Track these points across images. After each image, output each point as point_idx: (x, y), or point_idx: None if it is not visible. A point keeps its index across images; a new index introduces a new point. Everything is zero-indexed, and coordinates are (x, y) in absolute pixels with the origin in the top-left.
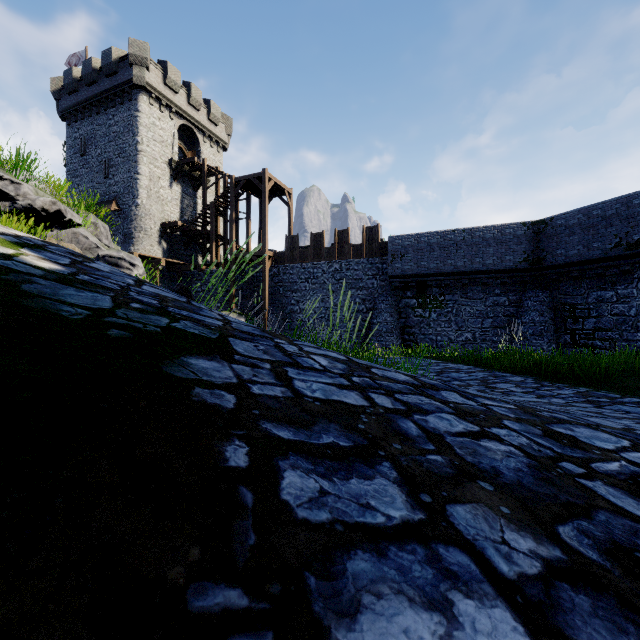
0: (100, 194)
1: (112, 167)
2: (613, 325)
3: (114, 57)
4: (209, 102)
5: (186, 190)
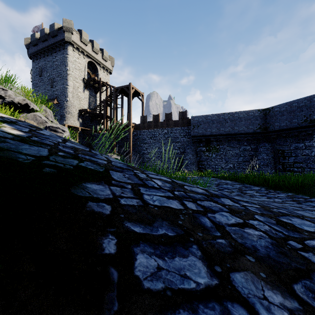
0: (49, 95)
1: (55, 82)
2: (303, 160)
3: (56, 28)
4: (103, 50)
5: (91, 93)
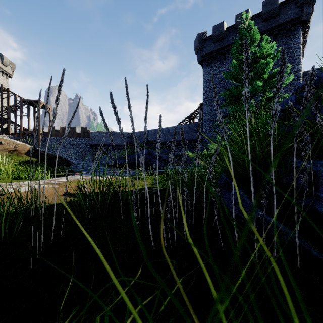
0: None
1: None
2: None
3: None
4: (2, 55)
5: None
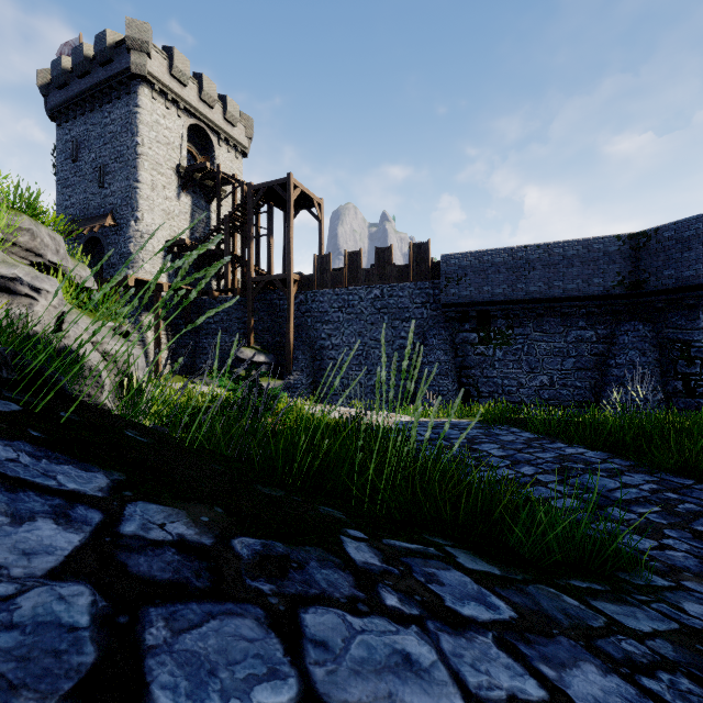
0: (94, 207)
1: (108, 174)
2: None
3: (109, 41)
4: (225, 98)
5: (197, 202)
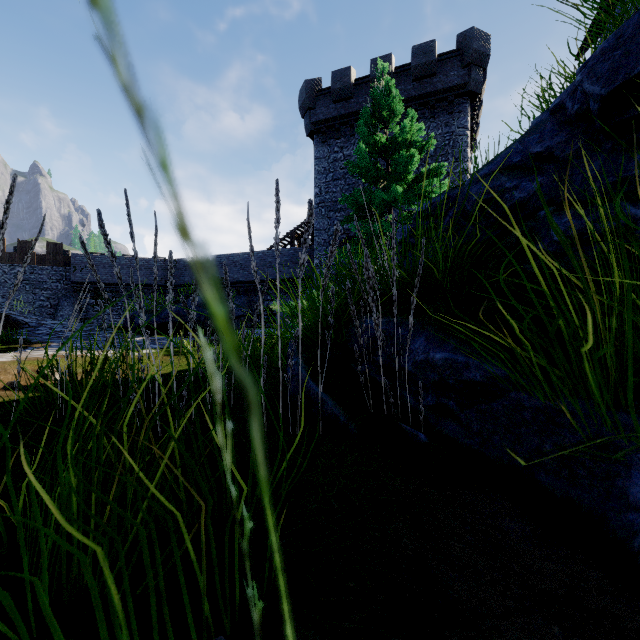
0: None
1: None
2: None
3: None
4: None
5: None
